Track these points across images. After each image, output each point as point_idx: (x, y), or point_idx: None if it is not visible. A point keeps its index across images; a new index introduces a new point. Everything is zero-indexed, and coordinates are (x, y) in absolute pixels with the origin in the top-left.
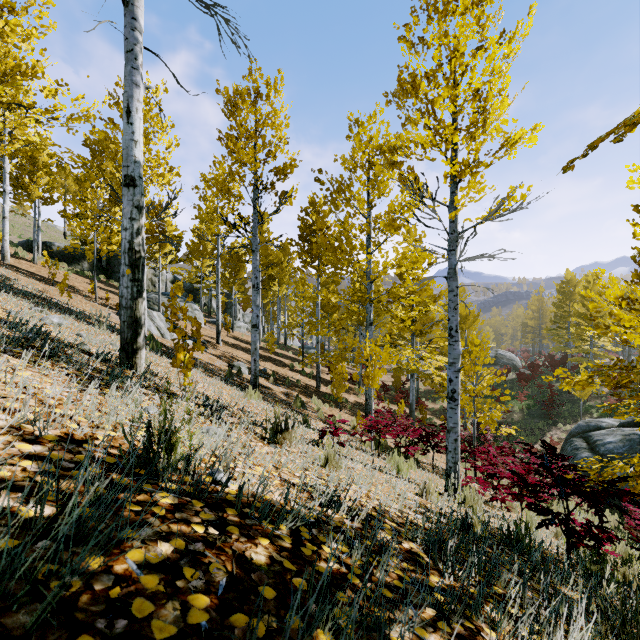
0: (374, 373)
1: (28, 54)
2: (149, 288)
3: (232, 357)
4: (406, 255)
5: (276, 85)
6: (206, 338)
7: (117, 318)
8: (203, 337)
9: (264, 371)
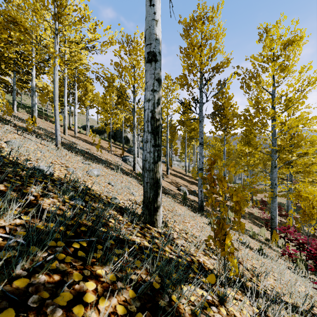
0: (312, 212)
1: (81, 0)
2: (131, 145)
3: (176, 183)
4: (301, 118)
5: (218, 8)
6: None
7: (121, 162)
8: None
9: (194, 191)
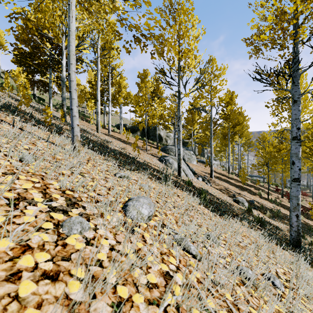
0: None
1: None
2: (164, 143)
3: (226, 189)
4: None
5: None
6: (203, 173)
7: (160, 164)
8: (201, 172)
9: (252, 202)
